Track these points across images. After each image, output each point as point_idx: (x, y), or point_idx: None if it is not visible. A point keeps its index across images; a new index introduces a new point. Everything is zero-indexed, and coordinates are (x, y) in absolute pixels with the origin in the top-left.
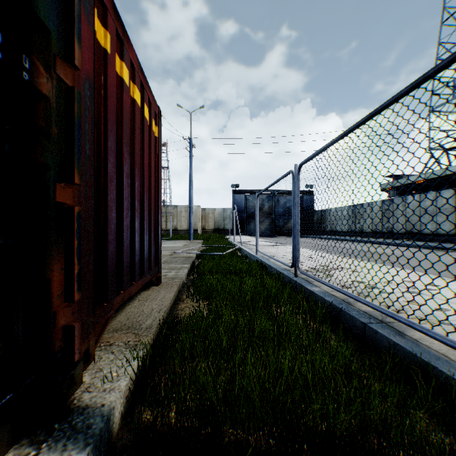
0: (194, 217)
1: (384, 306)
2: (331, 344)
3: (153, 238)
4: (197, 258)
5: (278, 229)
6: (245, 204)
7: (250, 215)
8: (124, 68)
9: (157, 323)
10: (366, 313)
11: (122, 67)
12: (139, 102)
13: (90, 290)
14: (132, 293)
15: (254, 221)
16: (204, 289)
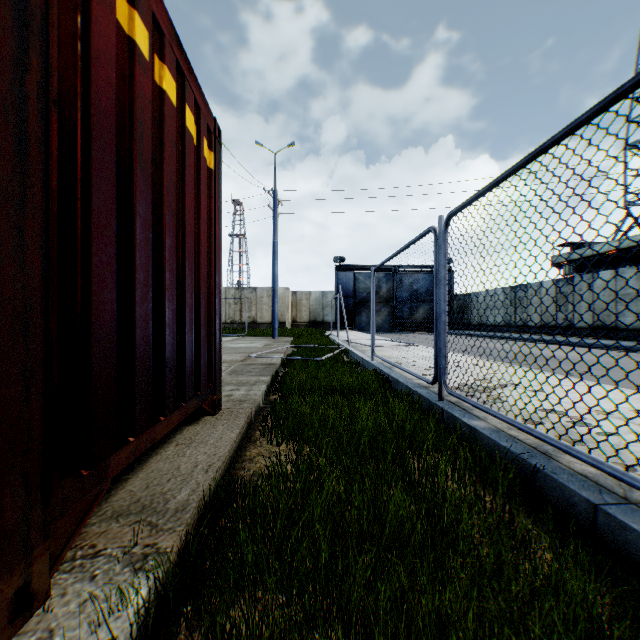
0: (281, 305)
1: (622, 466)
2: (543, 558)
3: (205, 337)
4: (282, 366)
5: (409, 321)
6: (353, 286)
7: (361, 302)
8: (137, 22)
9: (198, 497)
10: (588, 478)
11: (132, 19)
12: (173, 98)
13: (35, 453)
14: (158, 437)
15: (367, 311)
16: (291, 422)
